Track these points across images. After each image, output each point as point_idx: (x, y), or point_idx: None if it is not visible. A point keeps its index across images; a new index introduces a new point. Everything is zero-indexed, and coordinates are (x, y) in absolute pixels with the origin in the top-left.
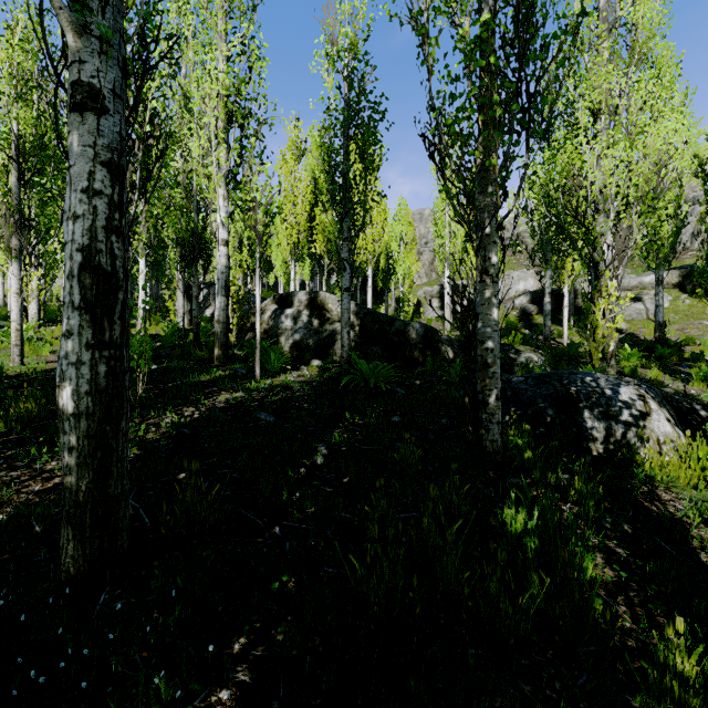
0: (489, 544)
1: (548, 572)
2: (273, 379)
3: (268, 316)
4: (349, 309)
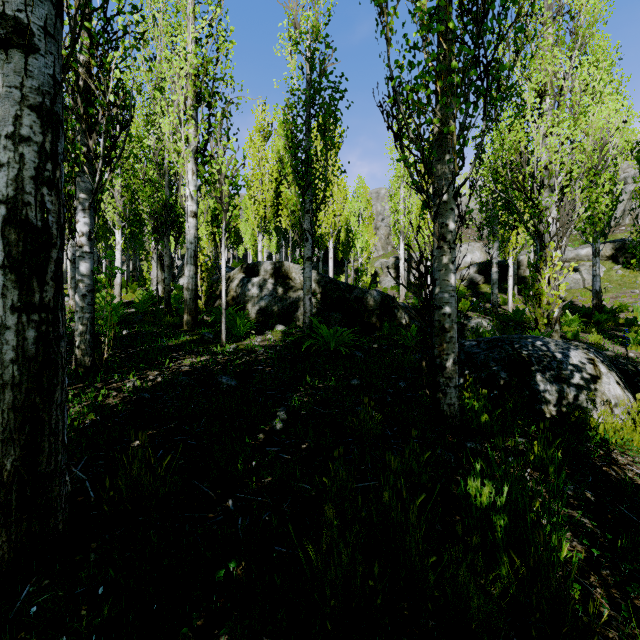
0: (452, 516)
1: (517, 551)
2: (239, 344)
3: (236, 285)
4: (310, 277)
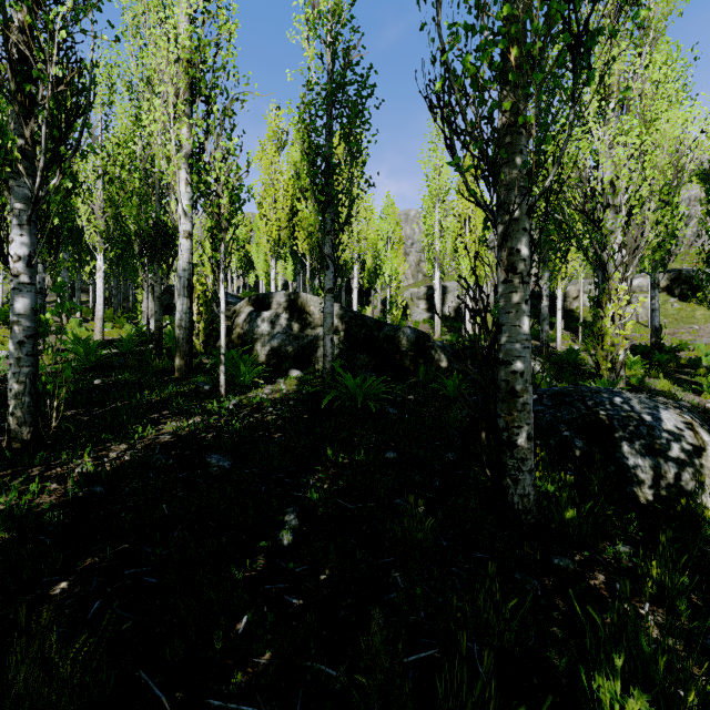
0: None
1: None
2: (242, 397)
3: (242, 320)
4: (332, 313)
